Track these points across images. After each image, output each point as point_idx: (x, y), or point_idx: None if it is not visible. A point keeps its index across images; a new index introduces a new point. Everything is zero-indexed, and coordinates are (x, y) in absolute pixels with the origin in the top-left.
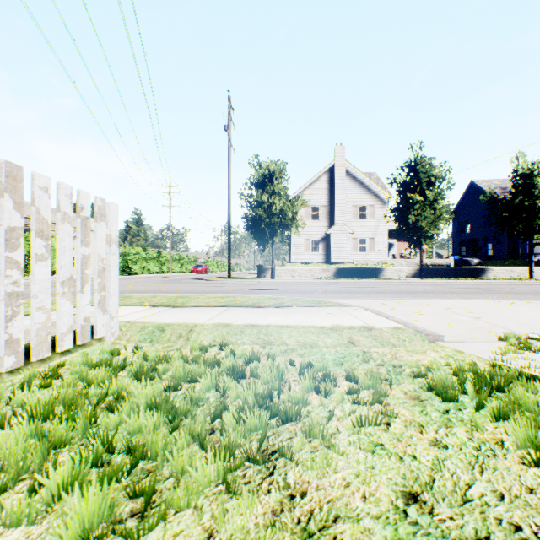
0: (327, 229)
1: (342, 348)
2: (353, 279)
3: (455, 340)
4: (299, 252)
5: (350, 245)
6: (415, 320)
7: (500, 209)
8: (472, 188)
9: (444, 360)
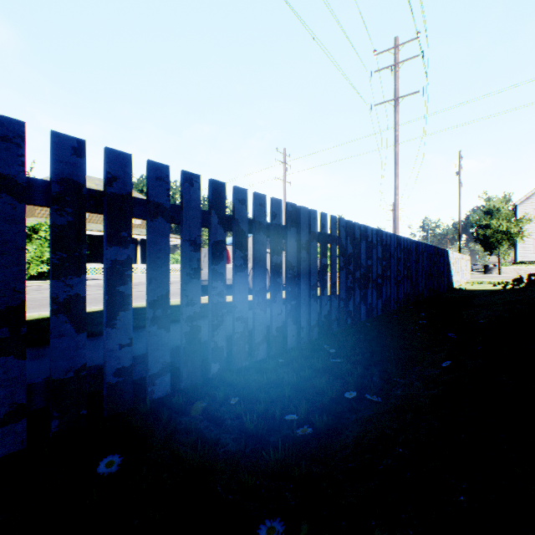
0: None
1: None
2: None
3: None
4: (525, 252)
5: None
6: None
7: None
8: None
9: None
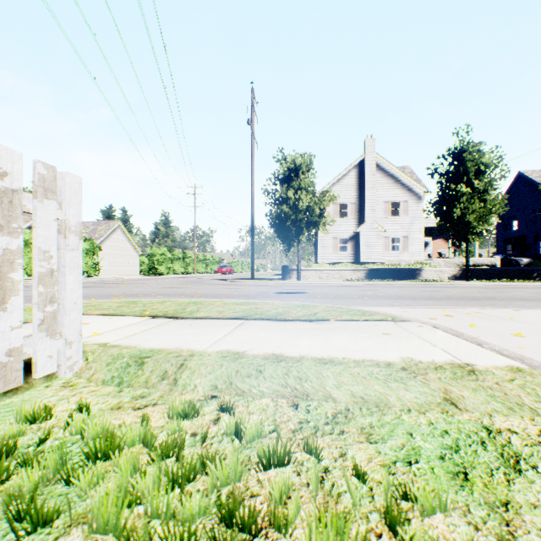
0: (356, 227)
1: (439, 416)
2: (388, 281)
3: None
4: (325, 252)
5: (381, 244)
6: (521, 347)
7: None
8: (520, 180)
9: None
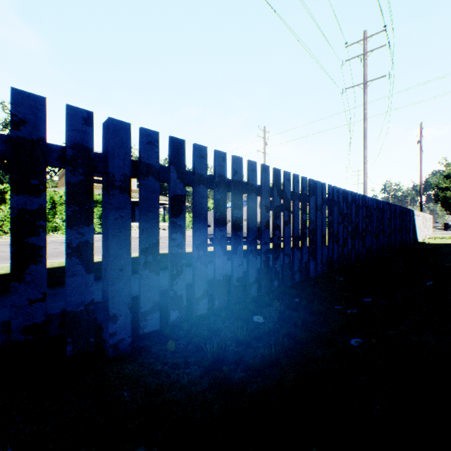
0: None
1: None
2: None
3: None
4: None
5: None
6: None
7: None
8: None
9: None
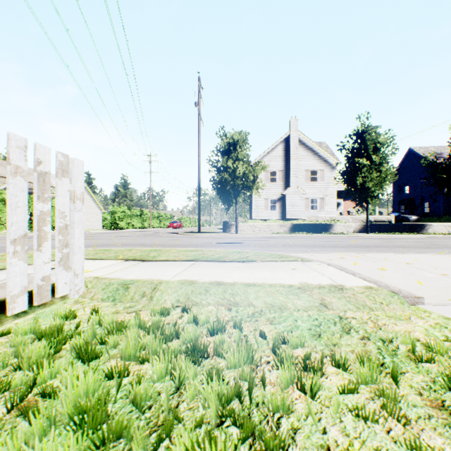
0: (283, 190)
1: (315, 312)
2: (307, 234)
3: (435, 302)
4: (258, 210)
5: (303, 204)
6: (381, 276)
7: (440, 171)
8: (411, 154)
9: (439, 332)
